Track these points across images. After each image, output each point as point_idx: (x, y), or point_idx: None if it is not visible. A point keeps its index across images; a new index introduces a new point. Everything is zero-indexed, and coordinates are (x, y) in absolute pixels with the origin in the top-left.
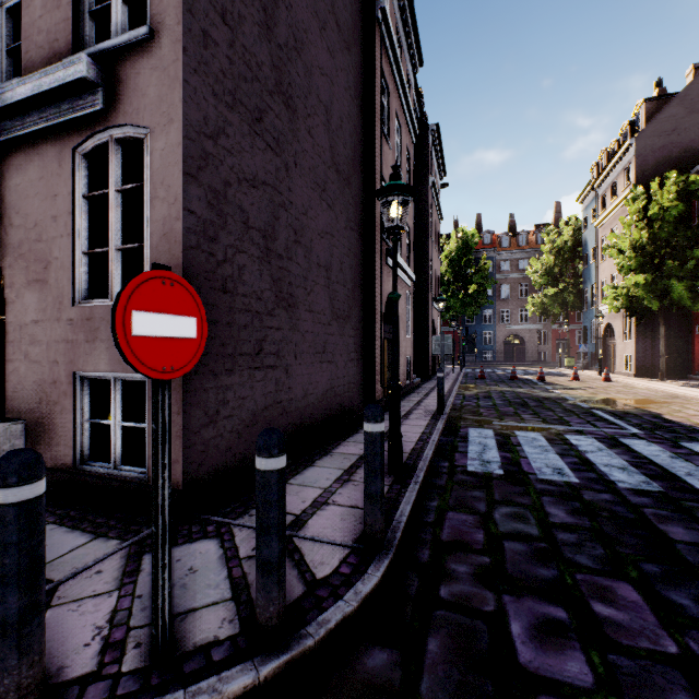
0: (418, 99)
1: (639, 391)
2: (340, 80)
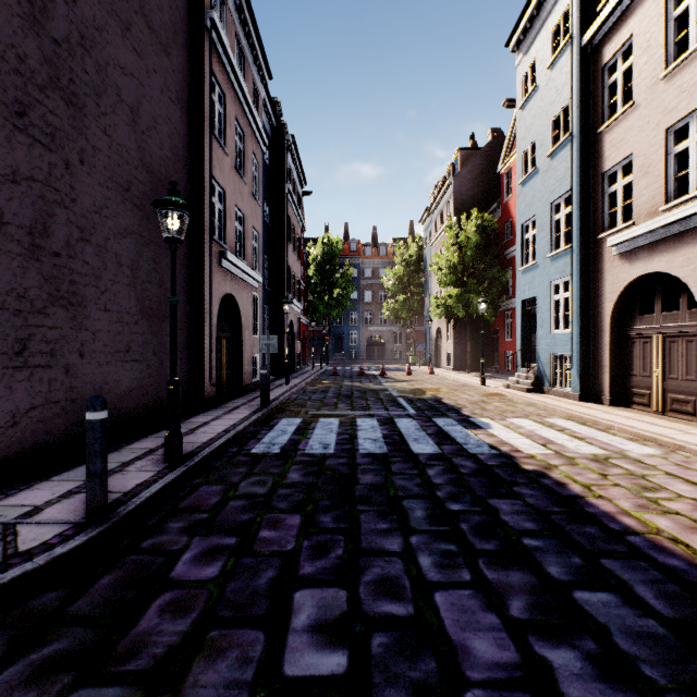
0: (273, 109)
1: (446, 382)
2: (153, 81)
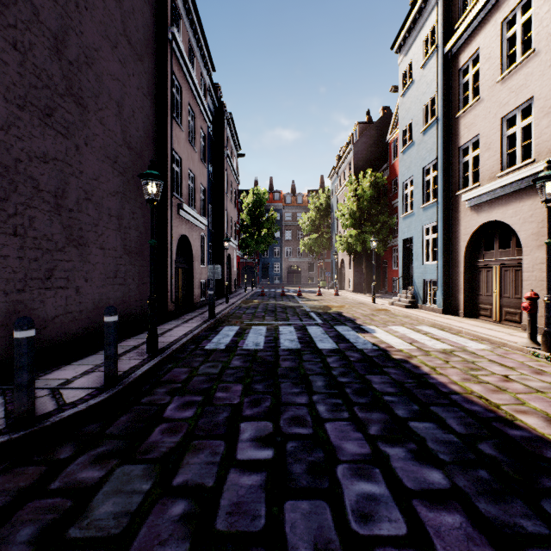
0: (215, 93)
1: (347, 301)
2: (132, 82)
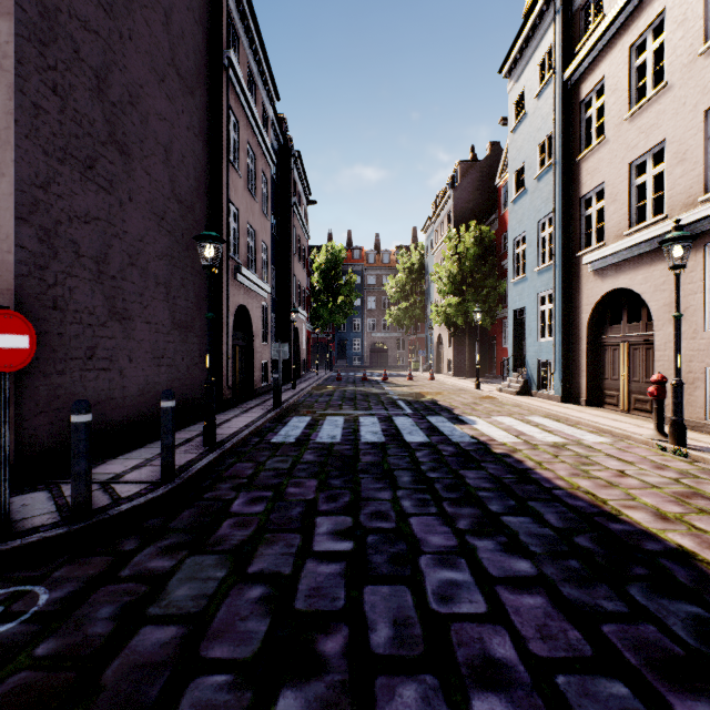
0: (280, 126)
1: (444, 386)
2: (182, 121)
